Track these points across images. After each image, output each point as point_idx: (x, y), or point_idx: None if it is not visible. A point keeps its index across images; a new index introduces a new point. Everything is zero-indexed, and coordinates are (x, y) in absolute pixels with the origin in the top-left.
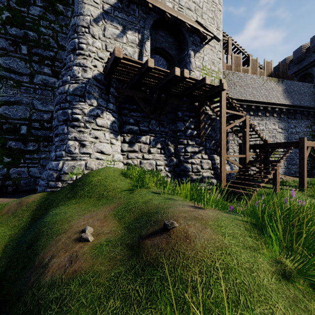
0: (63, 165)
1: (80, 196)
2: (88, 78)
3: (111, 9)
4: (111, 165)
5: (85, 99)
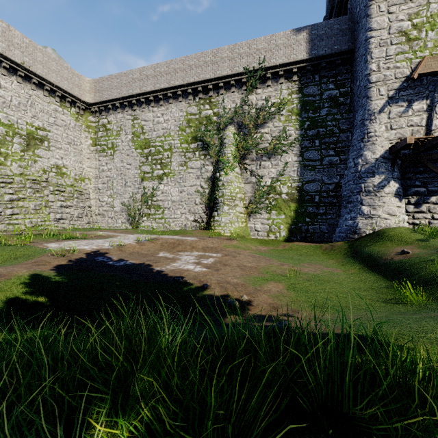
0: (357, 223)
1: (383, 241)
2: (376, 158)
3: (396, 92)
4: (397, 224)
5: (374, 174)
